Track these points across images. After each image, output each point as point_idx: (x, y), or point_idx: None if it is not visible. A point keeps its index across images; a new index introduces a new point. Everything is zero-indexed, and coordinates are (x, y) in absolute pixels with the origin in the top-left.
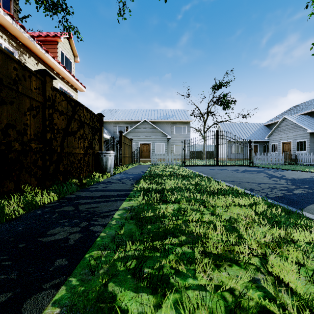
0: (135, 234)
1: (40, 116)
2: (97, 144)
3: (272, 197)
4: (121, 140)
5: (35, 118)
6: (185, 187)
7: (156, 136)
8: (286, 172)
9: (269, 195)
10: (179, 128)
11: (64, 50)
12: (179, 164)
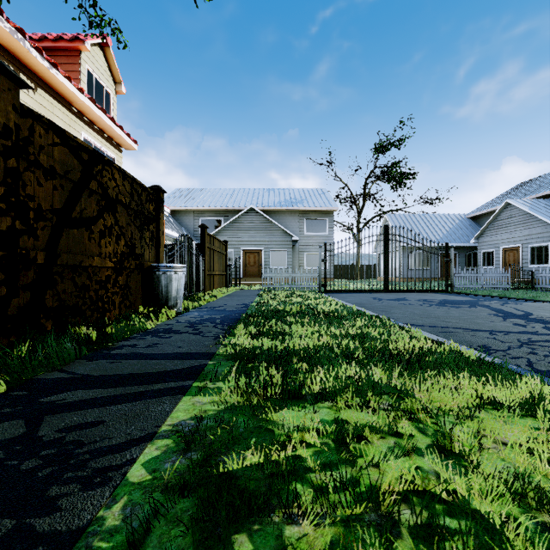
0: None
1: None
2: (149, 249)
3: None
4: (205, 243)
5: None
6: (339, 345)
7: (272, 236)
8: (526, 305)
9: (537, 365)
10: (314, 223)
11: (94, 68)
12: (315, 288)
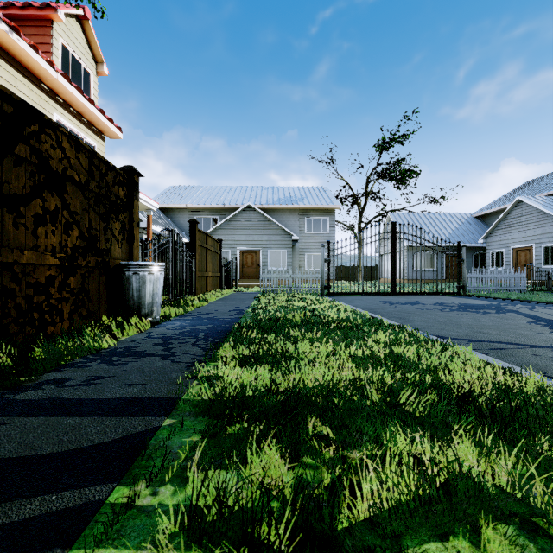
0: None
1: None
2: (118, 243)
3: None
4: (195, 240)
5: None
6: (372, 380)
7: (271, 235)
8: None
9: None
10: (315, 222)
11: (70, 43)
12: (317, 290)
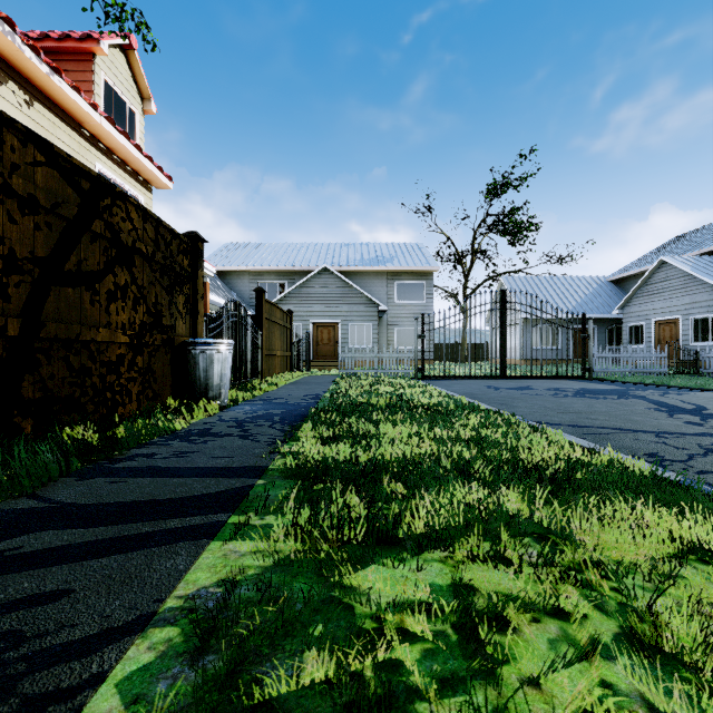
0: None
1: None
2: (182, 318)
3: None
4: (262, 312)
5: None
6: (449, 454)
7: (353, 305)
8: (694, 395)
9: None
10: (408, 288)
11: (113, 78)
12: (409, 373)
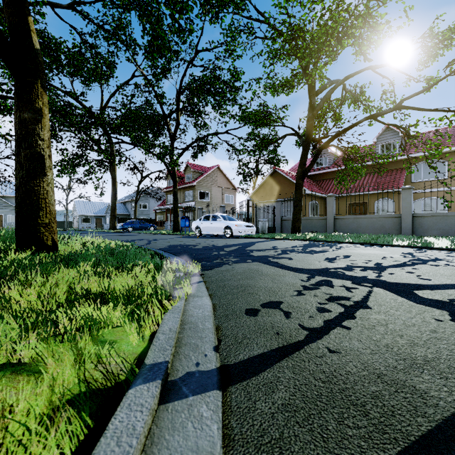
0: None
1: None
2: None
3: None
4: None
5: None
6: None
7: (9, 209)
8: None
9: None
10: None
11: None
12: None
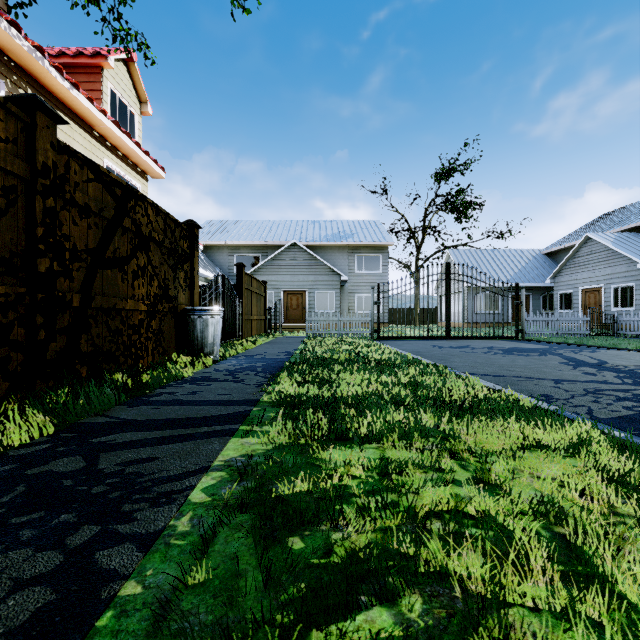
0: (244, 587)
1: (19, 212)
2: (183, 290)
3: (609, 421)
4: (242, 283)
5: (2, 217)
6: (389, 392)
7: (318, 275)
8: (603, 353)
9: (597, 413)
10: (366, 260)
11: (117, 87)
12: (366, 334)
